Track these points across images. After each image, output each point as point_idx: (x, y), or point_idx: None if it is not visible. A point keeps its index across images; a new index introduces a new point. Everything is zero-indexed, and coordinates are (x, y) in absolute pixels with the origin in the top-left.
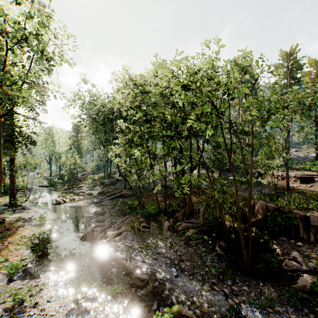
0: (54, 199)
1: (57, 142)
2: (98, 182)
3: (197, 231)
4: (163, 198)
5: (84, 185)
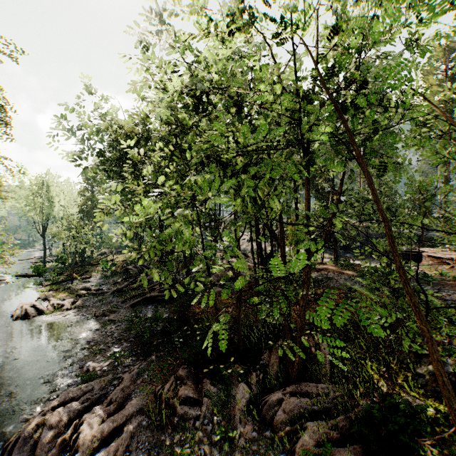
0: (20, 307)
1: (57, 200)
2: (120, 268)
3: (328, 432)
4: (234, 307)
5: (95, 274)
